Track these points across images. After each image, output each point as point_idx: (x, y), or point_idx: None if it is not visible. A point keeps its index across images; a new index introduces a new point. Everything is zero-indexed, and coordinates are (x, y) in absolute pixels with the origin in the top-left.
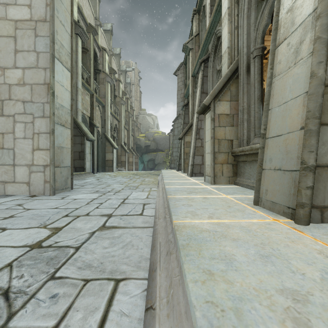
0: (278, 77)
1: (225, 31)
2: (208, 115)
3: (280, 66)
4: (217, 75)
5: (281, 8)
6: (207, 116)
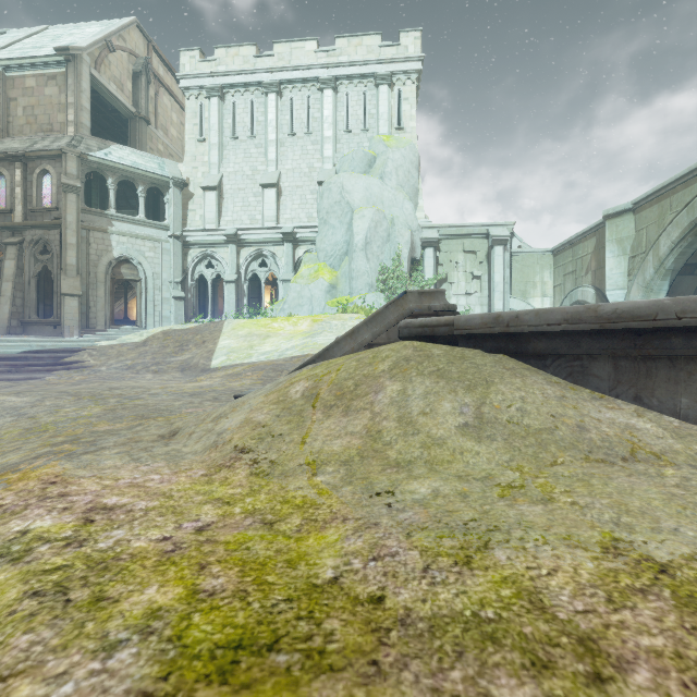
0: (2, 305)
1: None
2: None
3: (3, 303)
4: None
5: (3, 287)
6: None
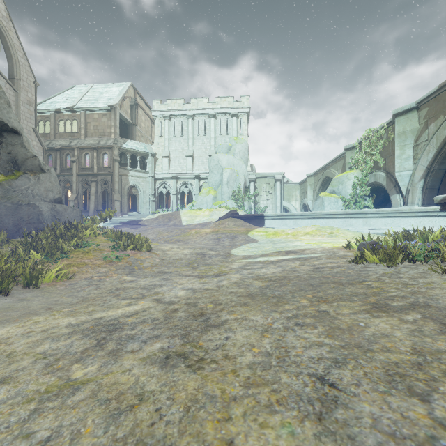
0: (91, 204)
1: (75, 185)
2: (72, 202)
3: (91, 203)
4: (64, 187)
5: (91, 197)
6: (71, 202)
